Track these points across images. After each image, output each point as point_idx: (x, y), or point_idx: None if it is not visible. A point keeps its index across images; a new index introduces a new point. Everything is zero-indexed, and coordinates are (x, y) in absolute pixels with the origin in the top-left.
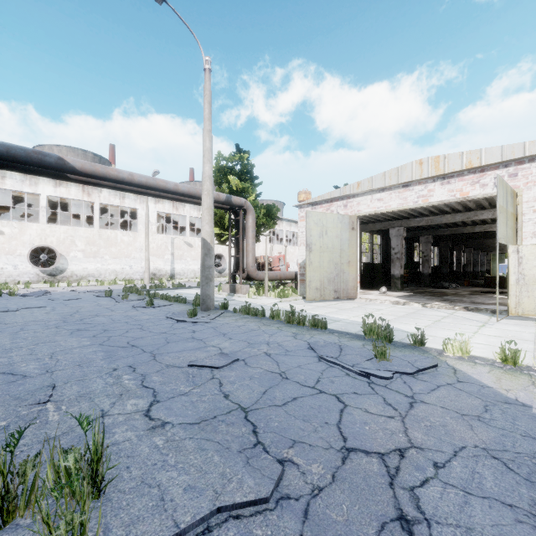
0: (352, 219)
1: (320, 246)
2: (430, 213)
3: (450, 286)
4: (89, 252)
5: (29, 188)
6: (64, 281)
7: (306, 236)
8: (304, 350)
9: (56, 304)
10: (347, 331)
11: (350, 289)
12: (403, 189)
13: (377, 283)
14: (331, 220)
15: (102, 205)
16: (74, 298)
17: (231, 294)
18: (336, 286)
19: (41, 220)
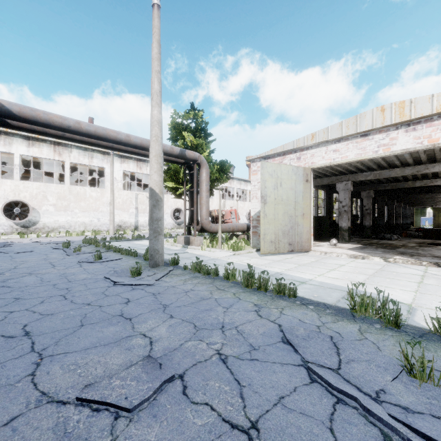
0: (306, 171)
1: (274, 198)
2: (378, 167)
3: (392, 237)
4: (60, 206)
5: (3, 147)
6: (37, 232)
7: (261, 188)
8: (278, 346)
9: (3, 258)
10: (323, 301)
11: (304, 242)
12: (361, 139)
13: (324, 235)
14: (285, 172)
15: (73, 164)
16: (29, 250)
17: (185, 246)
18: (290, 238)
19: (15, 177)
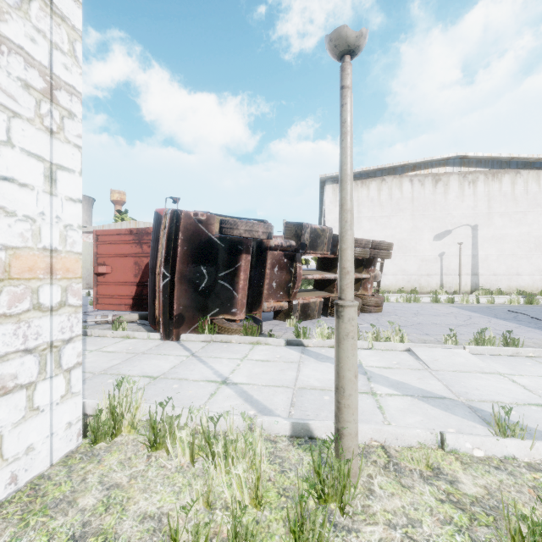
0: None
1: None
2: None
3: None
4: None
5: None
6: None
7: None
8: None
9: None
10: None
11: None
12: None
13: None
14: (84, 245)
15: None
16: None
17: None
18: (88, 281)
19: None
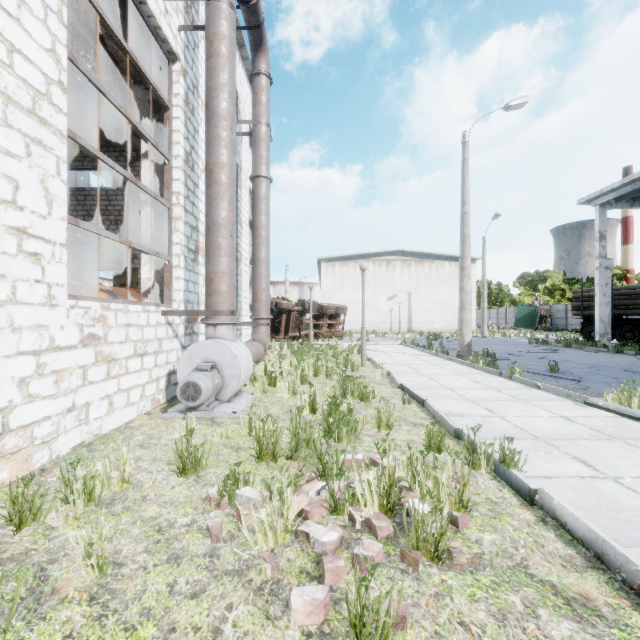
0: None
1: None
2: None
3: None
4: None
5: None
6: None
7: None
8: None
9: None
10: None
11: None
12: None
13: None
14: None
15: None
16: None
17: None
18: None
19: None
